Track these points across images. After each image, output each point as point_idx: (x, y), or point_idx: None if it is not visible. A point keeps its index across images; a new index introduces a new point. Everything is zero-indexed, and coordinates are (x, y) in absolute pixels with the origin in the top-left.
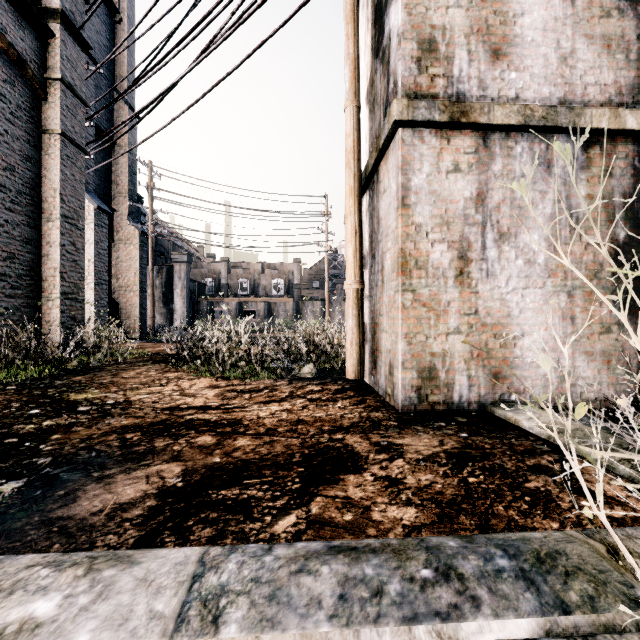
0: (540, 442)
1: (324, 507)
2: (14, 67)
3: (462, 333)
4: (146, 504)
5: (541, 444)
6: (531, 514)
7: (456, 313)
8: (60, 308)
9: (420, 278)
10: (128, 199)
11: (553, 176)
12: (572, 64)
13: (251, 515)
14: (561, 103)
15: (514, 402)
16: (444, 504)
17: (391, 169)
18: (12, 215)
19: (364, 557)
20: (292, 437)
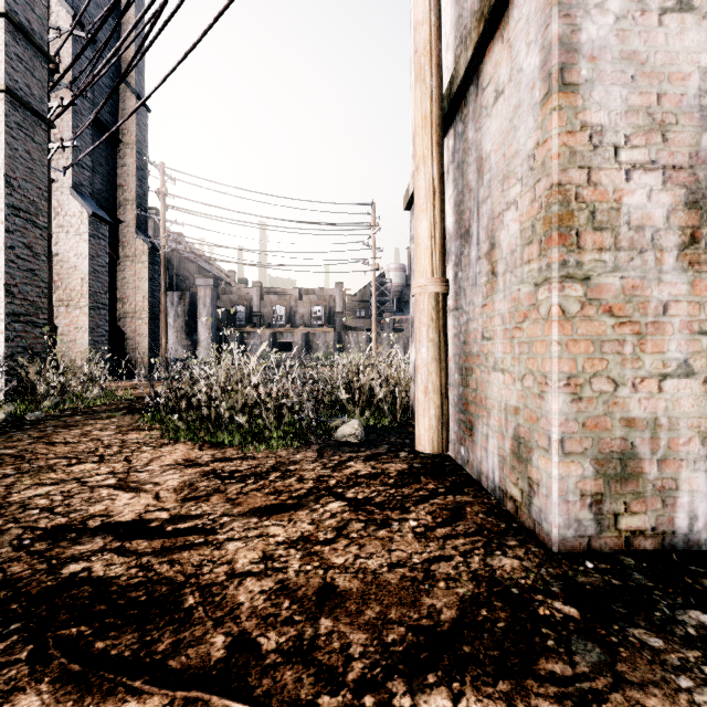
0: None
1: None
2: None
3: (695, 375)
4: None
5: None
6: None
7: (682, 329)
8: (5, 334)
9: (601, 250)
10: (136, 208)
11: None
12: None
13: None
14: None
15: None
16: None
17: (521, 31)
18: None
19: None
20: (294, 704)
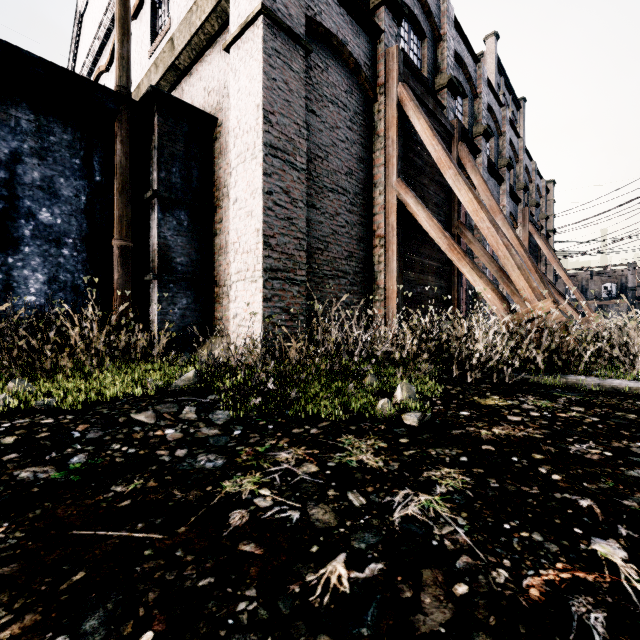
0: None
1: None
2: None
3: None
4: None
5: None
6: None
7: None
8: None
9: None
10: None
11: None
12: None
13: None
14: None
15: None
16: None
17: None
18: None
19: None
20: None
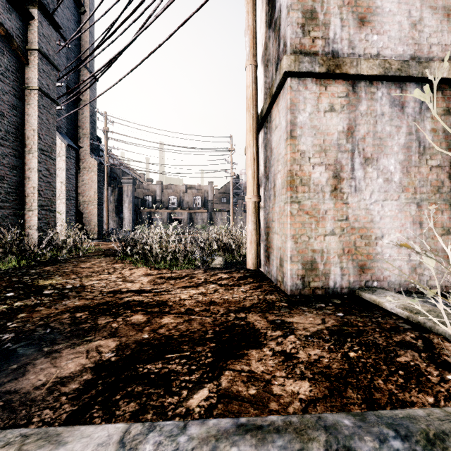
0: (401, 321)
1: (232, 381)
2: (3, 40)
3: (336, 235)
4: (83, 378)
5: (402, 322)
6: (407, 388)
7: (331, 219)
8: (38, 216)
9: (304, 192)
10: (90, 139)
11: (406, 114)
12: (420, 29)
13: (170, 389)
14: (412, 59)
15: (376, 287)
16: (332, 378)
17: (281, 110)
18: (2, 148)
19: (269, 438)
20: (206, 316)
